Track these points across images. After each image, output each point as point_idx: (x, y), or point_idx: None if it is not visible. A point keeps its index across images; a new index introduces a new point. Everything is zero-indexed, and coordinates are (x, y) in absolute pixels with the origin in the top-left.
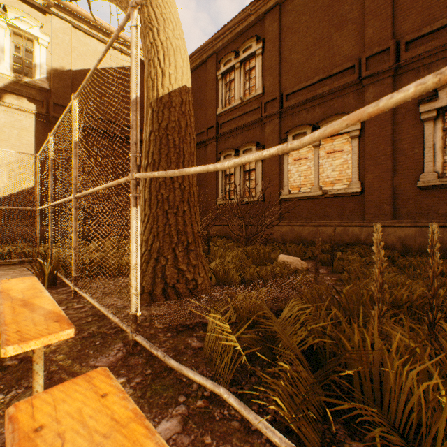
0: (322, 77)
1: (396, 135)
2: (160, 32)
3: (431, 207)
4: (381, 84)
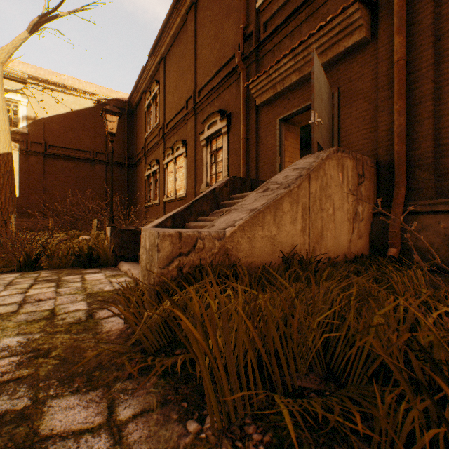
0: (176, 113)
1: (197, 156)
2: None
3: None
4: (192, 120)
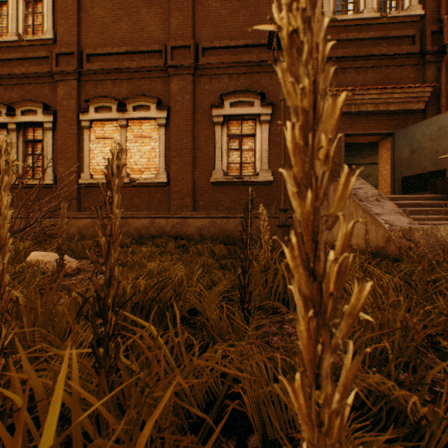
0: (130, 49)
1: (196, 132)
2: None
3: (220, 201)
4: (185, 79)
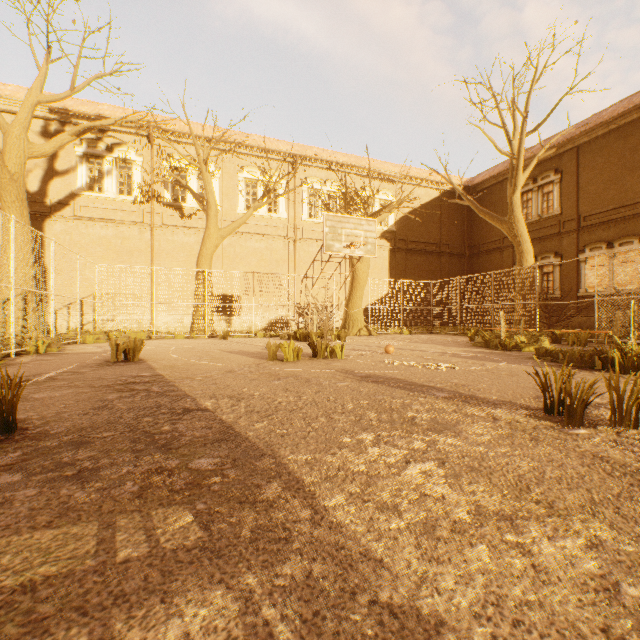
0: (615, 206)
1: None
2: (524, 246)
3: None
4: None
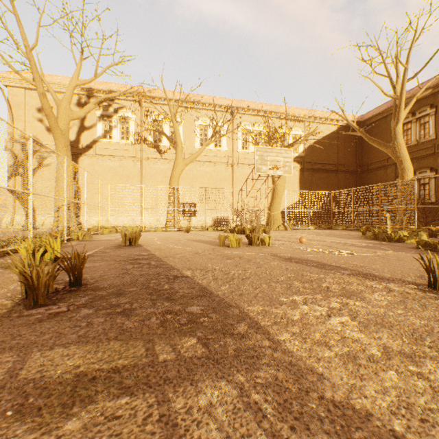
0: None
1: None
2: (405, 164)
3: None
4: None
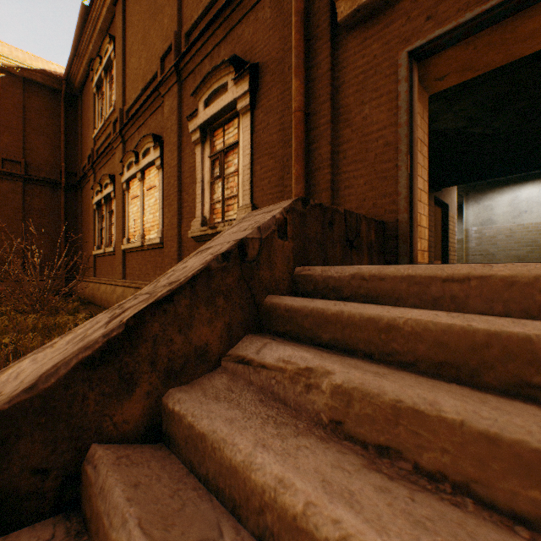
0: (143, 86)
1: (184, 165)
2: None
3: None
4: (172, 93)
